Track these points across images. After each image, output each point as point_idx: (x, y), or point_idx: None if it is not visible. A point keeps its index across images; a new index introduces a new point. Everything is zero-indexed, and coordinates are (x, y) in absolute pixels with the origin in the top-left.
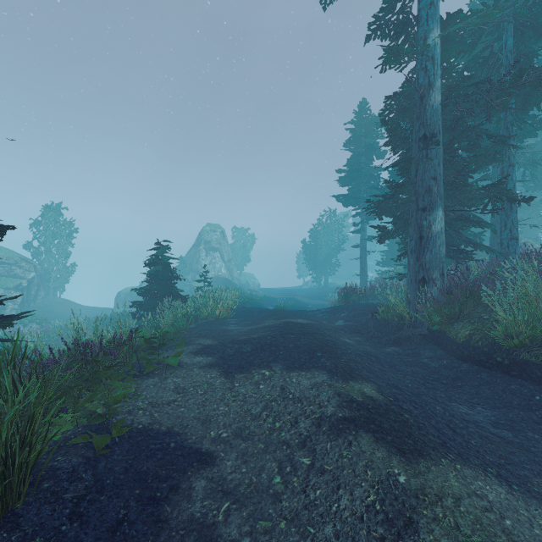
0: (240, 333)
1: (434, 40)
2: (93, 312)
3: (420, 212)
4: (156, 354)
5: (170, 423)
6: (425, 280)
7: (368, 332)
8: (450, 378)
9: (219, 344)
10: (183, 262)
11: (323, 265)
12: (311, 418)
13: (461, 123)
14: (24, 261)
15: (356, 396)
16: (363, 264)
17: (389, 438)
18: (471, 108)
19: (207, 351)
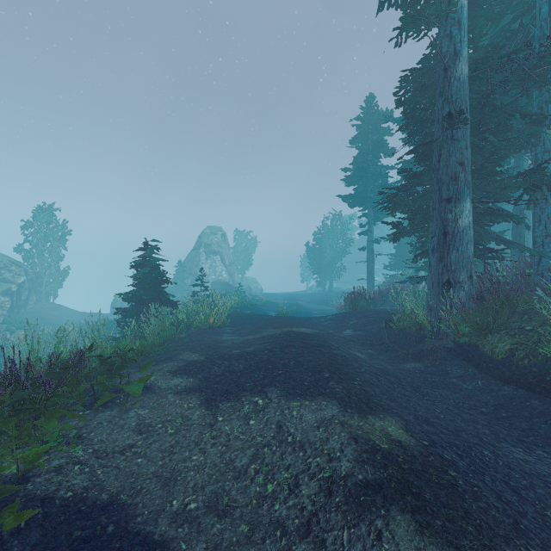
0: (235, 344)
1: (461, 1)
2: (88, 317)
3: (444, 203)
4: (118, 377)
5: (117, 486)
6: (450, 284)
7: (382, 343)
8: (491, 406)
9: (206, 360)
10: (182, 265)
11: (328, 269)
12: (317, 479)
13: (490, 100)
14: (15, 264)
15: (379, 442)
16: (370, 268)
17: (437, 523)
18: (505, 81)
19: (189, 369)
